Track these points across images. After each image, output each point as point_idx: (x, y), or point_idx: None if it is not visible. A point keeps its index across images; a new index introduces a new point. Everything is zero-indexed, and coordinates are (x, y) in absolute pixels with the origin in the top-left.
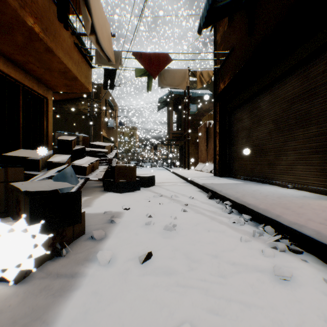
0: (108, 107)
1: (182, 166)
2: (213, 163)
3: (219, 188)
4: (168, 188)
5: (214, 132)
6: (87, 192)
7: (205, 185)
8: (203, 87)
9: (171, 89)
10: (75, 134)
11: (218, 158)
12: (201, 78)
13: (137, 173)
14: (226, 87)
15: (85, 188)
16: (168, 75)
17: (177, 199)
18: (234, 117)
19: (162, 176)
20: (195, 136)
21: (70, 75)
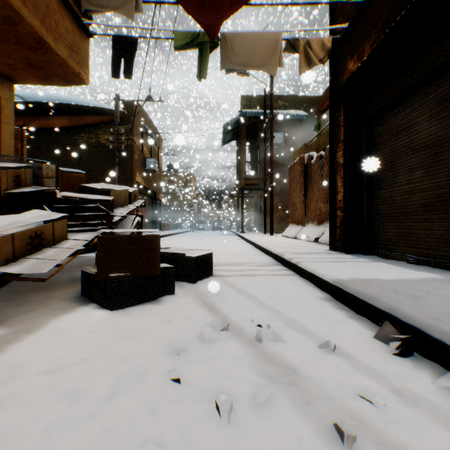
0: (145, 139)
1: (260, 230)
2: (318, 225)
3: (423, 313)
4: (244, 287)
5: (332, 164)
6: (29, 305)
7: (349, 287)
8: (293, 105)
9: (243, 110)
10: (94, 180)
11: (343, 215)
12: (307, 54)
13: (174, 248)
14: (368, 59)
15: (48, 284)
16: (242, 45)
17: (281, 357)
18: (382, 127)
19: (228, 248)
20: (280, 183)
21: (27, 32)
